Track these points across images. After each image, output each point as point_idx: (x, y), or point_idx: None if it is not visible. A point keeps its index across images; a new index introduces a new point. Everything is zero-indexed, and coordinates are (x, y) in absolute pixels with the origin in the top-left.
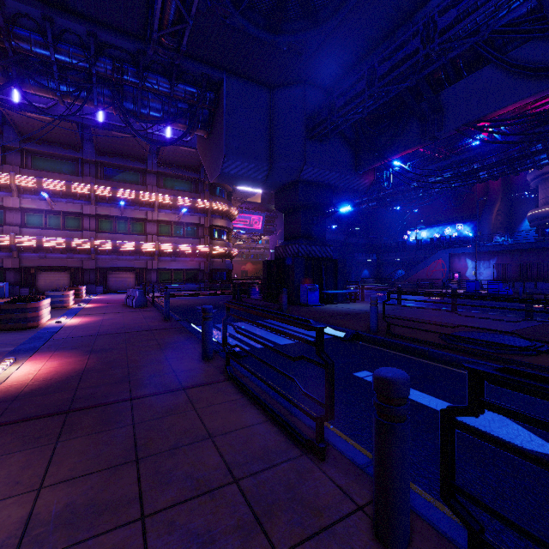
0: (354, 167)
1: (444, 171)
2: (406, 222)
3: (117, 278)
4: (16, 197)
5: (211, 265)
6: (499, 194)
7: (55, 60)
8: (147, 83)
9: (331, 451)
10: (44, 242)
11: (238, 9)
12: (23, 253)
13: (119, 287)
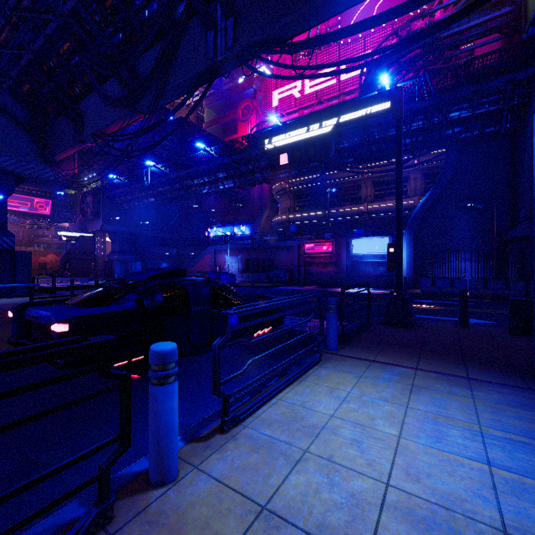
0: (42, 156)
1: (195, 177)
2: (208, 220)
3: None
4: None
5: None
6: (269, 203)
7: None
8: None
9: None
10: None
11: None
12: None
13: None
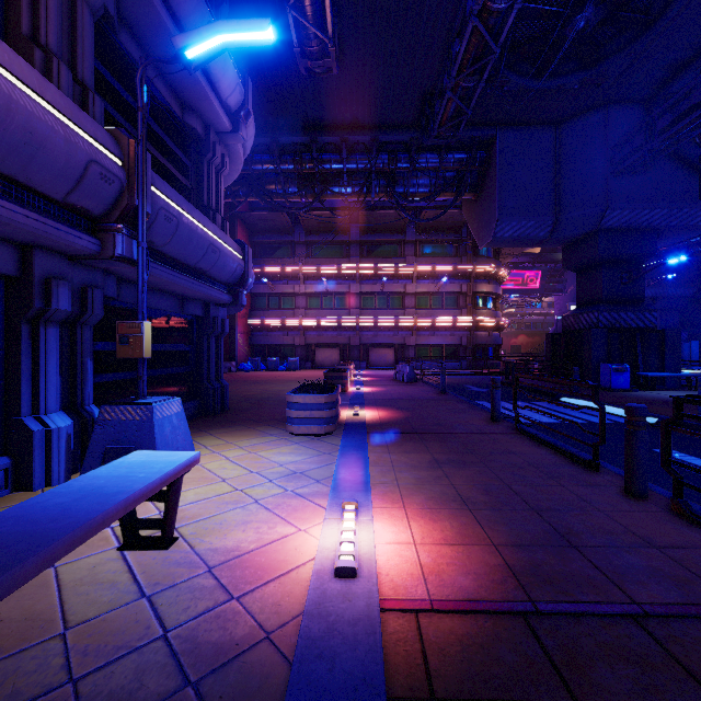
0: (697, 195)
1: None
2: None
3: (377, 354)
4: (303, 284)
5: (474, 339)
6: None
7: (346, 170)
8: (417, 165)
9: (605, 470)
10: (321, 321)
11: (516, 72)
12: (307, 332)
13: (379, 364)
